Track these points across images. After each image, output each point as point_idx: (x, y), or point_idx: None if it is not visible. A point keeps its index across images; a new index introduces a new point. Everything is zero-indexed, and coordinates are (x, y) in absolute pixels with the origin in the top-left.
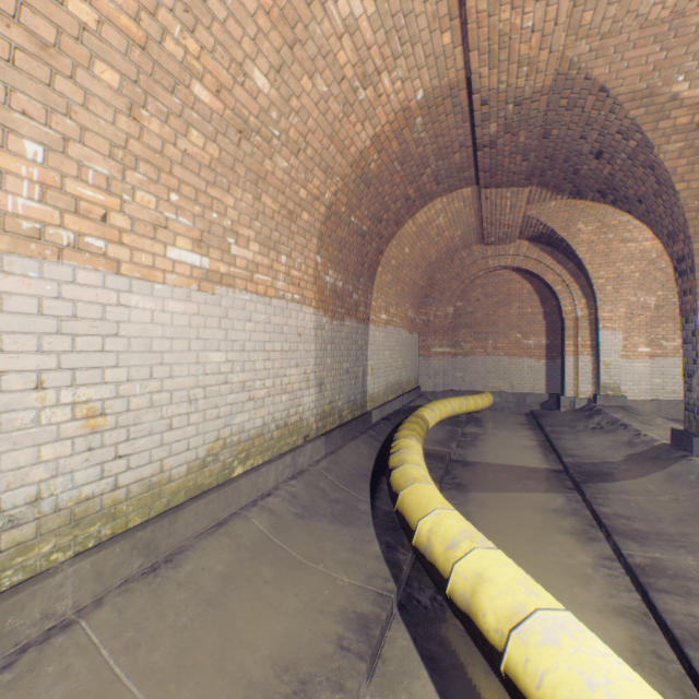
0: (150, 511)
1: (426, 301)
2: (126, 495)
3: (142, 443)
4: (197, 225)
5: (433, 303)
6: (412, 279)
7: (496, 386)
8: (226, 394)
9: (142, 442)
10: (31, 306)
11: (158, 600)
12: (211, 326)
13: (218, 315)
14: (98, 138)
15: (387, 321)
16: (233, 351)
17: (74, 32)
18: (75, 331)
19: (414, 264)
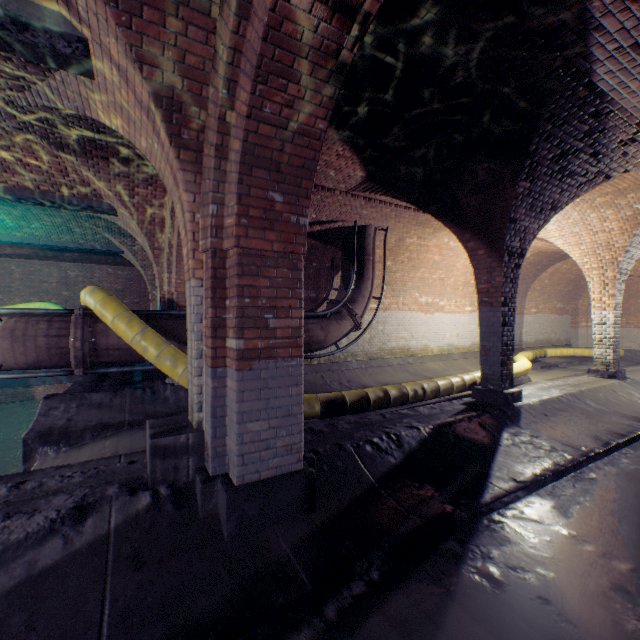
0: (462, 351)
1: (574, 297)
2: (460, 347)
3: (462, 340)
4: (469, 302)
5: (578, 298)
6: (556, 289)
7: (627, 346)
8: (474, 334)
9: (462, 340)
10: (452, 320)
11: (467, 361)
12: (471, 320)
13: (472, 318)
14: (458, 296)
15: (536, 312)
16: (475, 325)
17: (458, 285)
18: (455, 323)
19: (555, 284)
